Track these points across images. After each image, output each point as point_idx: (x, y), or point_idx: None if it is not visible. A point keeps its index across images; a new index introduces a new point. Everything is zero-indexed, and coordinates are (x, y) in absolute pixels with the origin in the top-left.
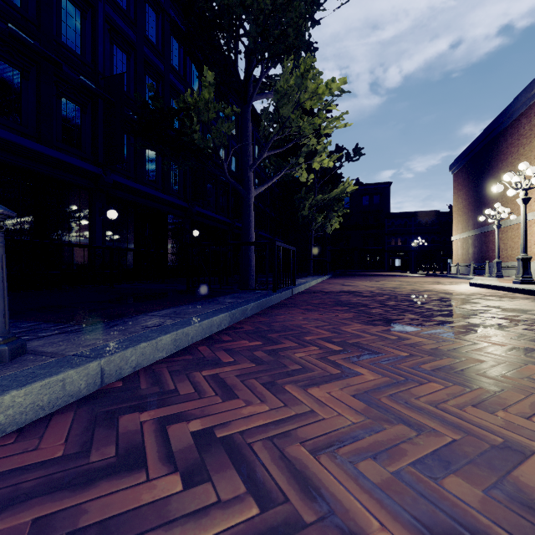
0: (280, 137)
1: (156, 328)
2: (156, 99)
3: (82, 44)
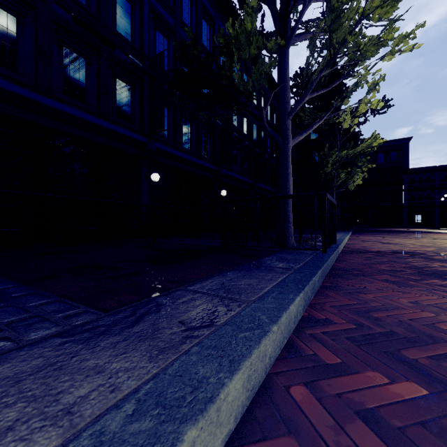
0: (320, 80)
1: (207, 336)
2: (194, 45)
3: (132, 32)
